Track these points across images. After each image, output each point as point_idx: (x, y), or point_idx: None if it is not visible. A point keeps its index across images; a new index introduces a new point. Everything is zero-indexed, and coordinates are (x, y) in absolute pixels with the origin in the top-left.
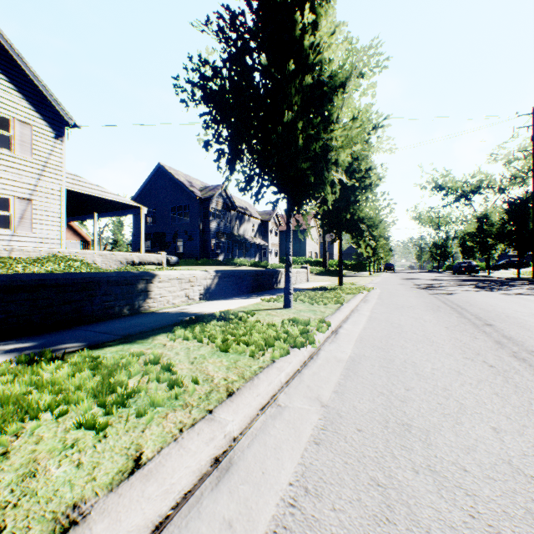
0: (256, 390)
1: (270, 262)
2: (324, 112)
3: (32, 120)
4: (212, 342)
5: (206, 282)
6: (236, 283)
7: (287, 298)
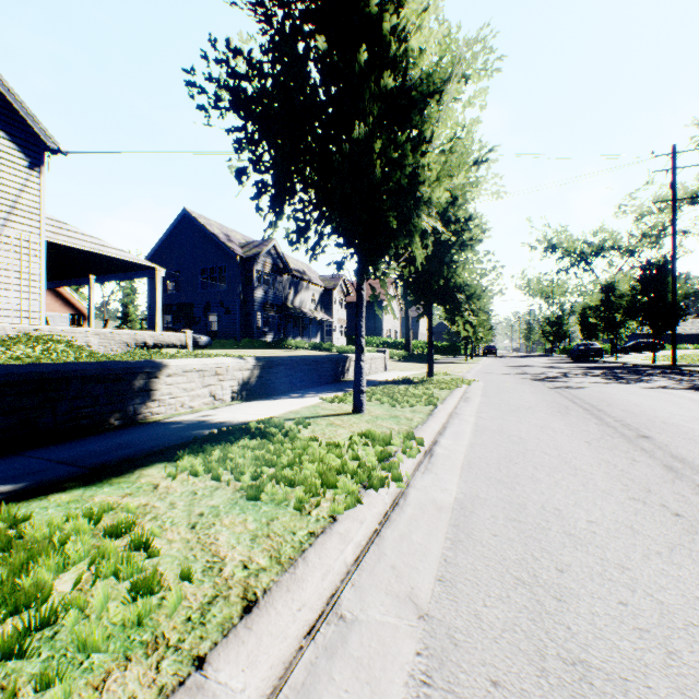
0: (299, 592)
1: (336, 343)
2: (411, 127)
3: None
4: (236, 480)
5: (242, 374)
6: (286, 374)
7: (358, 398)
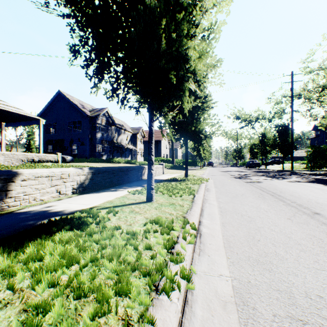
0: None
1: (138, 160)
2: None
3: None
4: (32, 288)
5: (79, 178)
6: (109, 177)
7: (149, 193)
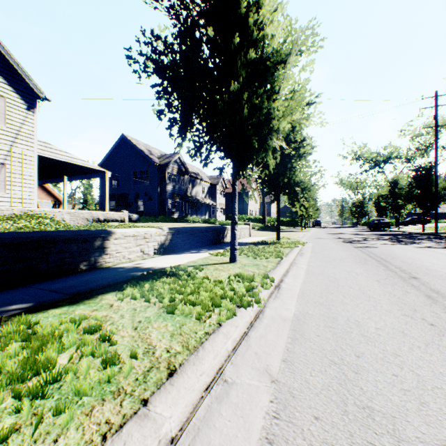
0: (200, 366)
1: (218, 219)
2: (266, 84)
3: (6, 93)
4: (159, 302)
5: (160, 238)
6: (188, 238)
7: (233, 253)
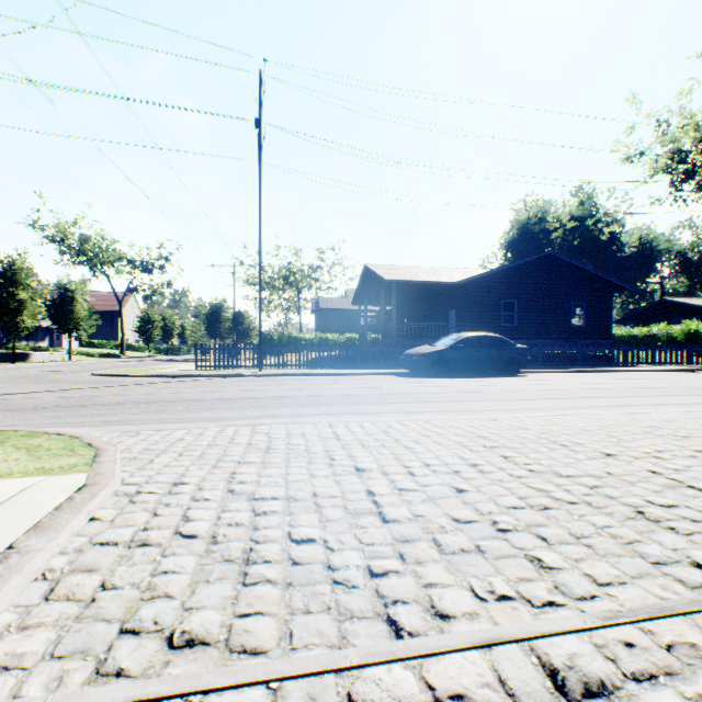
0: None
1: (67, 346)
2: (24, 310)
3: None
4: None
5: None
6: None
7: (14, 361)
